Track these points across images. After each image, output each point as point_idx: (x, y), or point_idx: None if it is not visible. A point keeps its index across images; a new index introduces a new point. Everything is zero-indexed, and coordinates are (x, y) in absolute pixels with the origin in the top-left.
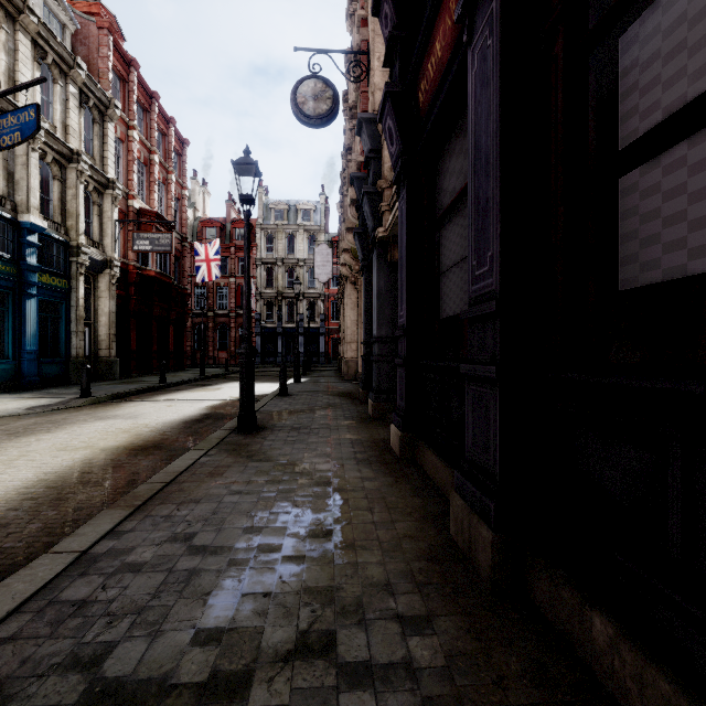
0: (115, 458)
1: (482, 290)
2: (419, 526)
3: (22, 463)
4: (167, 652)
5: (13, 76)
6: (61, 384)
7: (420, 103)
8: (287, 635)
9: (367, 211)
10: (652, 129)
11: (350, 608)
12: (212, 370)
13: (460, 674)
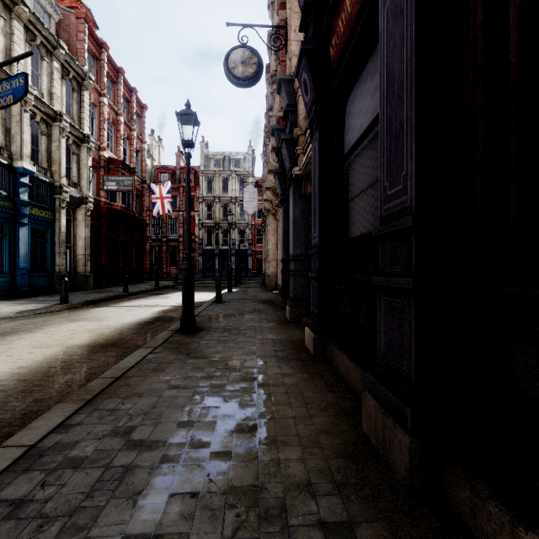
0: (78, 354)
1: (395, 208)
2: (334, 422)
3: (2, 359)
4: None
5: (10, 54)
6: (47, 293)
7: (331, 56)
8: None
9: (285, 154)
10: None
11: (273, 512)
12: (165, 282)
13: None
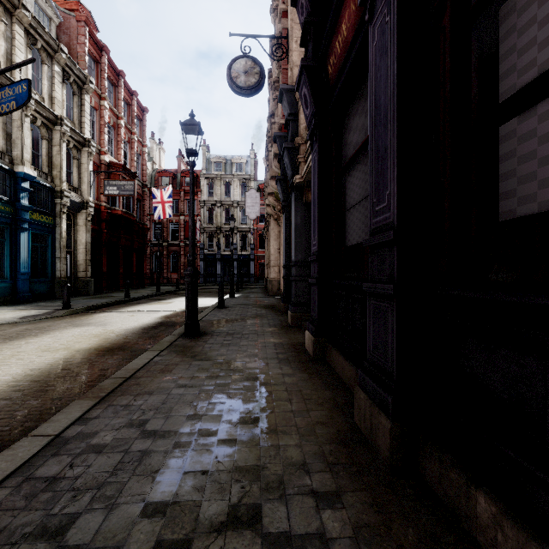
0: (87, 357)
1: (381, 222)
2: (329, 414)
3: (13, 362)
4: (120, 523)
5: (11, 58)
6: (48, 298)
7: (329, 74)
8: (220, 508)
9: (287, 162)
10: (525, 87)
11: (273, 484)
12: (166, 287)
13: (366, 544)
